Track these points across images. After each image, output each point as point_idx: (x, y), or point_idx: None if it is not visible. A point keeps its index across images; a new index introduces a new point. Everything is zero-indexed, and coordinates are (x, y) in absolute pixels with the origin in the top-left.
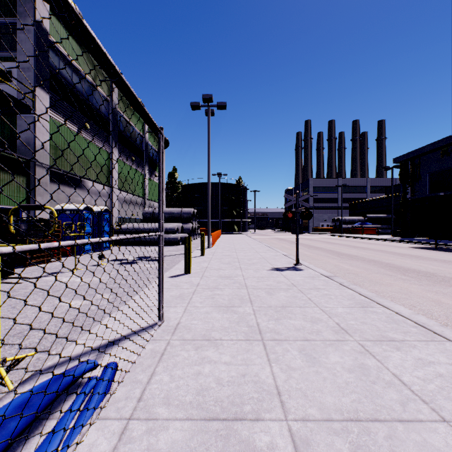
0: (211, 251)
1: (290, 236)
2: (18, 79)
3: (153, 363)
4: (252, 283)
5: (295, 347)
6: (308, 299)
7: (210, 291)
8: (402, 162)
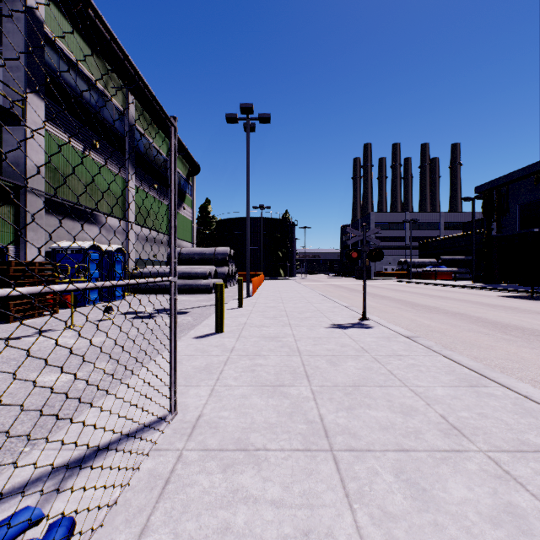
0: (251, 302)
1: (348, 282)
2: (4, 81)
3: (148, 503)
4: (307, 347)
5: (387, 466)
6: (388, 372)
7: (248, 359)
8: (485, 191)
